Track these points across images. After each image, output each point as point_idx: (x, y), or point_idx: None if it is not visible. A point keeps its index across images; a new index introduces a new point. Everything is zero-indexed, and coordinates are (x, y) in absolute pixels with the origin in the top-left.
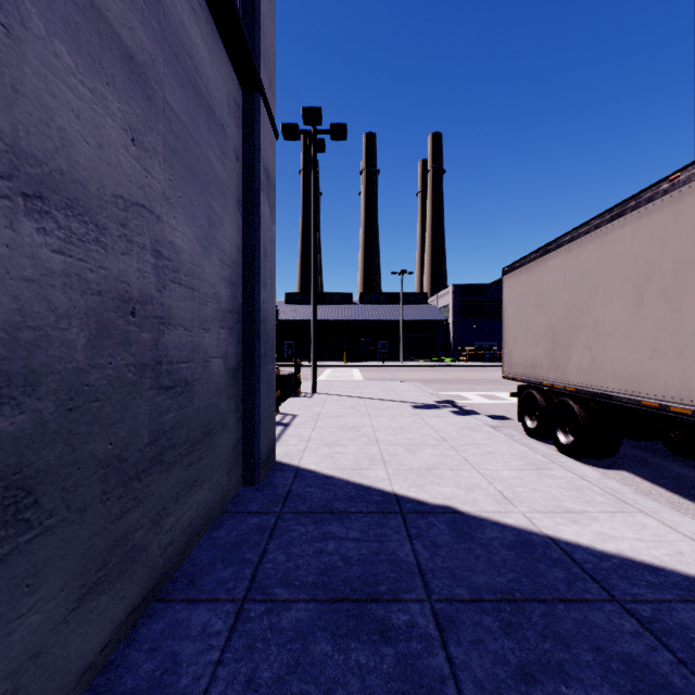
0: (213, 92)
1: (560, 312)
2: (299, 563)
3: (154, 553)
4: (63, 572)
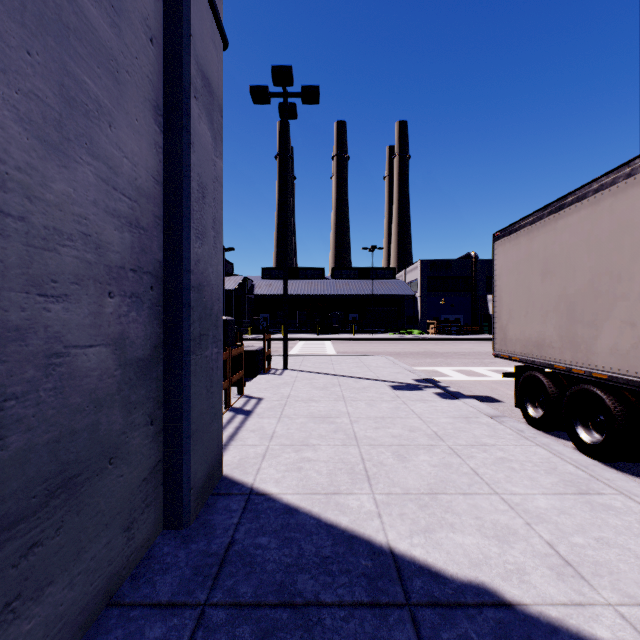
0: None
1: (582, 279)
2: None
3: None
4: None
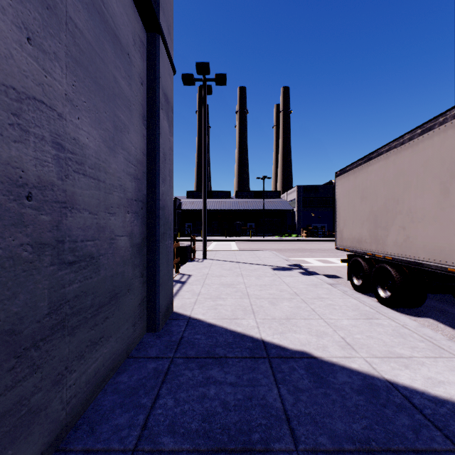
0: (119, 25)
1: (380, 202)
2: (185, 408)
3: (55, 409)
4: None
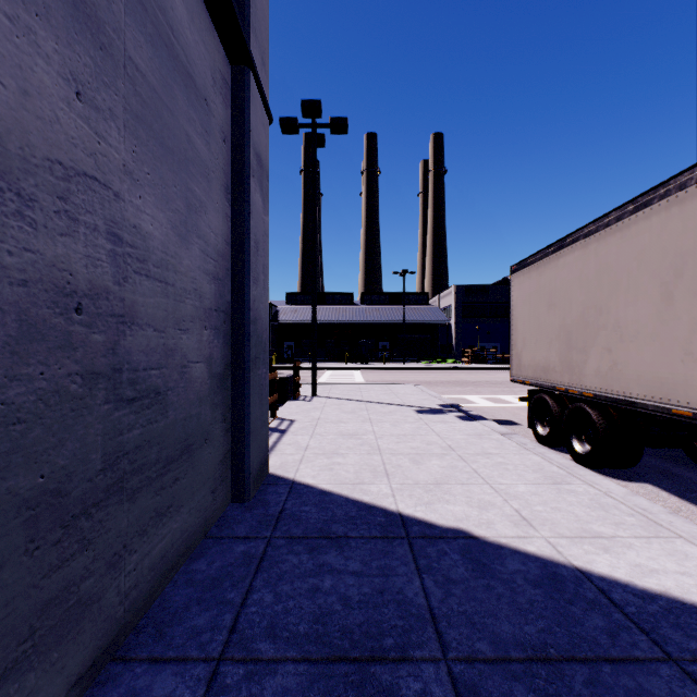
0: (193, 59)
1: (576, 311)
2: (289, 605)
3: (111, 602)
4: None
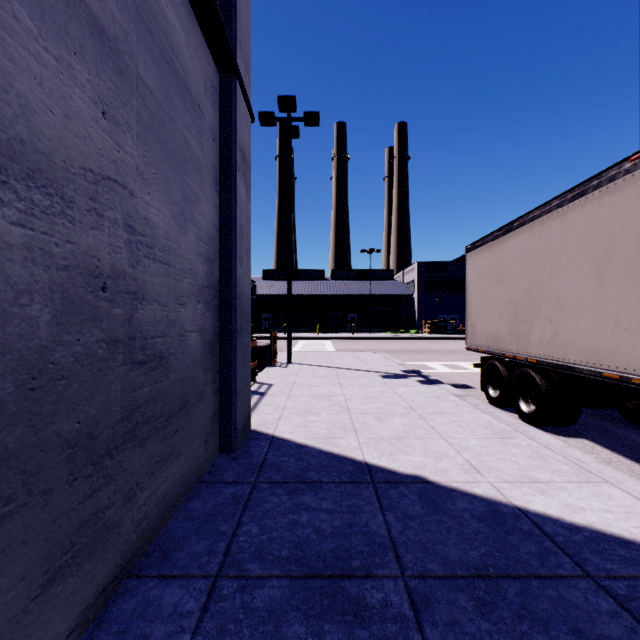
0: (189, 73)
1: (522, 287)
2: (272, 535)
3: (127, 529)
4: (23, 560)
